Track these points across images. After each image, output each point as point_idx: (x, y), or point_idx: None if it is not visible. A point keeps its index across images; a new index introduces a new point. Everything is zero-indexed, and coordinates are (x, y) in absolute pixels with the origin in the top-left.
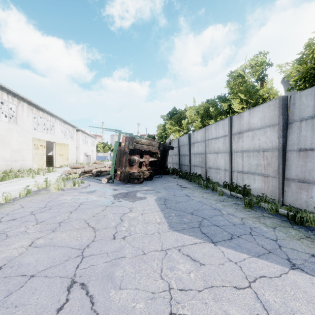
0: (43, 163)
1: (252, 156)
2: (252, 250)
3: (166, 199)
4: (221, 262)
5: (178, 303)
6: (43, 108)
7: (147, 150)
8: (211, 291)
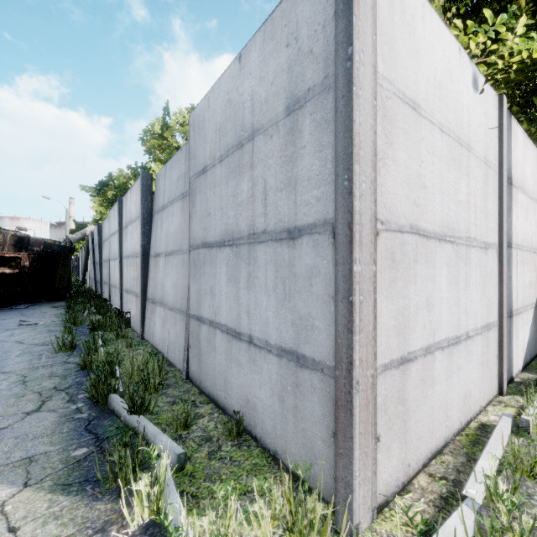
0: None
1: (132, 264)
2: None
3: None
4: None
5: None
6: None
7: None
8: None
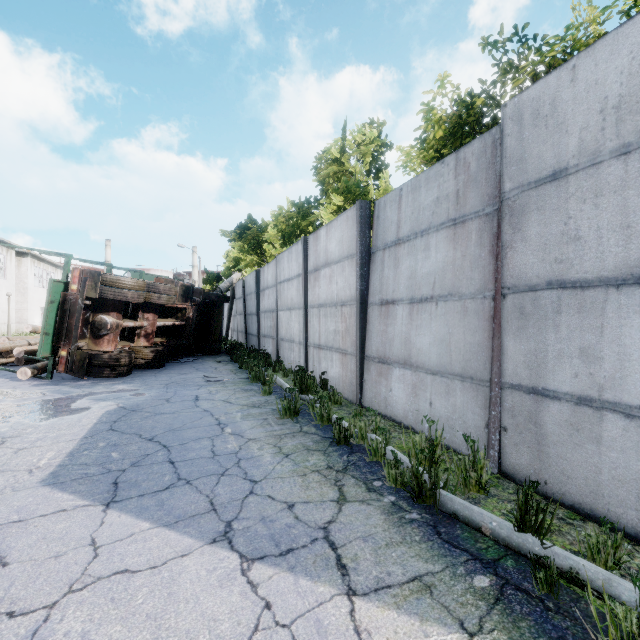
0: None
1: (330, 315)
2: (176, 511)
3: (135, 410)
4: (61, 551)
5: None
6: None
7: (150, 303)
8: None
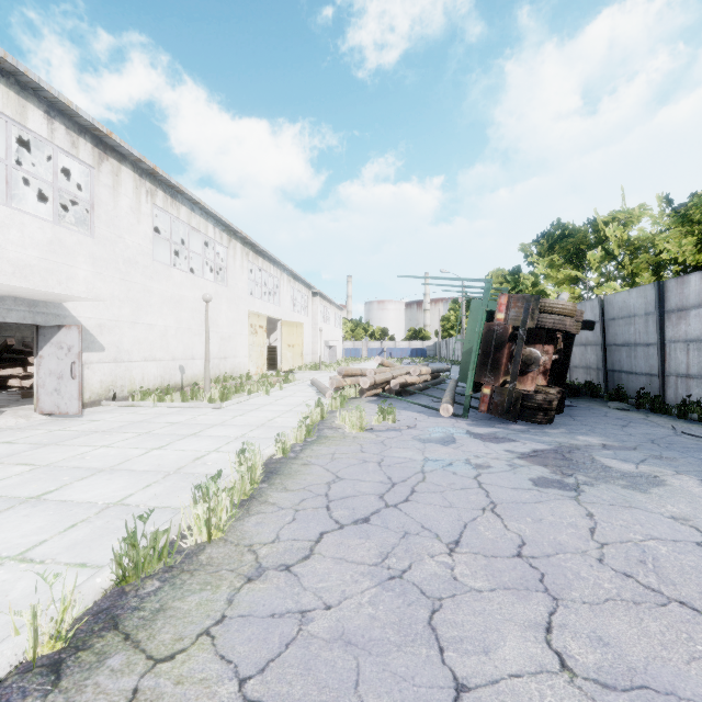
0: (263, 363)
1: None
2: None
3: None
4: None
5: None
6: (265, 250)
7: (551, 332)
8: None
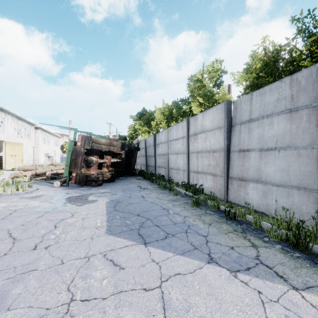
0: None
1: (205, 156)
2: (179, 248)
3: (119, 201)
4: (143, 264)
5: (72, 317)
6: None
7: (109, 151)
8: (118, 297)
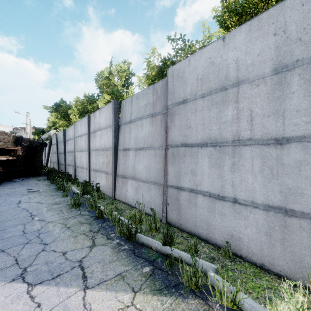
0: None
1: (101, 154)
2: None
3: None
4: None
5: None
6: None
7: None
8: None
